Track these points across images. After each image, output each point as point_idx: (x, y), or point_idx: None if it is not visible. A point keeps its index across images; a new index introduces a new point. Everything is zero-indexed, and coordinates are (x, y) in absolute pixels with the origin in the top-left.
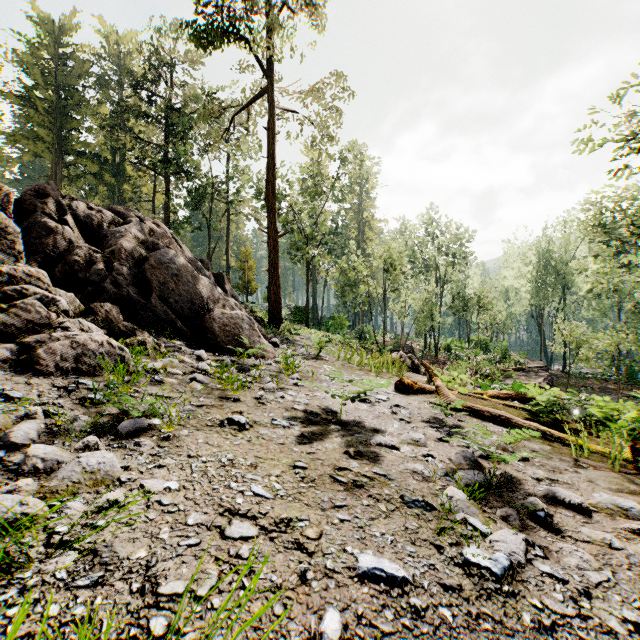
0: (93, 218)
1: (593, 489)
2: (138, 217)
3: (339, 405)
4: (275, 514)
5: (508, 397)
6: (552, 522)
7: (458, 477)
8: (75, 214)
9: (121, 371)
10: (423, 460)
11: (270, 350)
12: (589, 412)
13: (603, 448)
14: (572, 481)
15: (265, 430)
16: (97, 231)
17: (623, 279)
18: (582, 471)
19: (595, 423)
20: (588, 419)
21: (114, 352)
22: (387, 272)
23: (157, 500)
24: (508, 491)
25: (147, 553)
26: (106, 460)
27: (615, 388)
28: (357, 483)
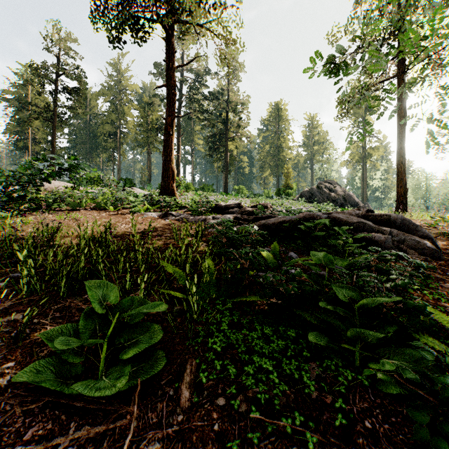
0: None
1: None
2: None
3: None
4: None
5: None
6: None
7: None
8: None
9: None
10: None
11: None
12: None
13: None
14: None
15: None
16: None
17: None
18: None
19: None
20: None
21: None
22: None
23: None
24: None
25: None
26: None
27: None
28: None
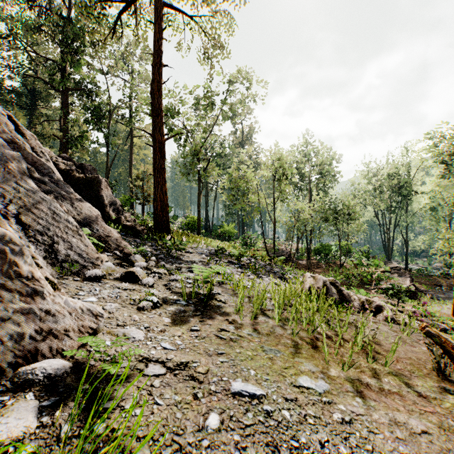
0: None
1: None
2: None
3: None
4: None
5: None
6: None
7: None
8: None
9: None
10: None
11: (72, 324)
12: None
13: None
14: None
15: None
16: None
17: None
18: None
19: None
20: None
21: None
22: (279, 180)
23: None
24: None
25: None
26: None
27: None
28: None
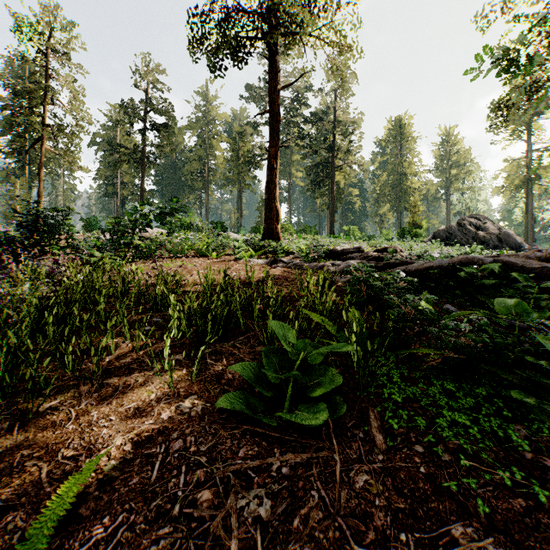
0: None
1: None
2: None
3: None
4: None
5: None
6: None
7: None
8: None
9: None
10: None
11: None
12: None
13: None
14: None
15: None
16: None
17: None
18: None
19: None
20: None
21: None
22: None
23: None
24: None
25: None
26: None
27: None
28: None
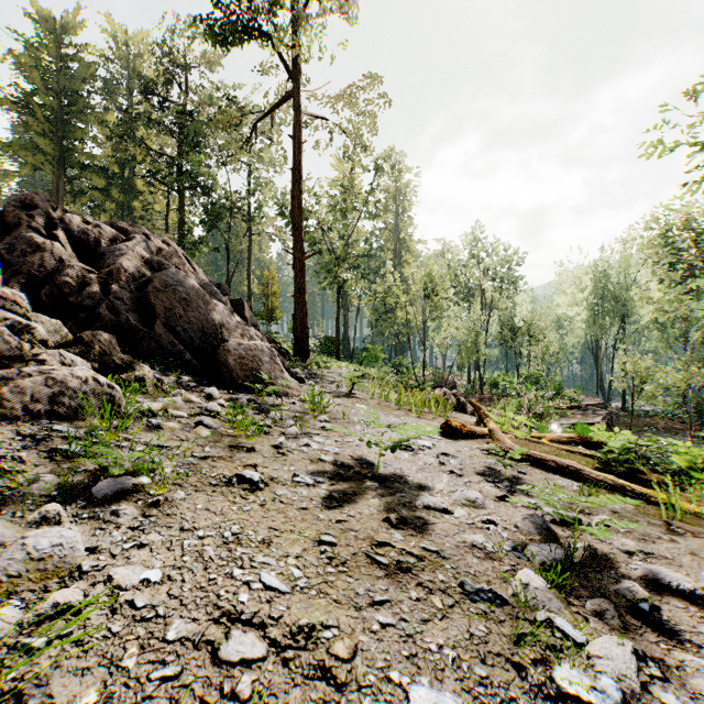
0: (89, 234)
1: (698, 565)
2: (144, 234)
3: (376, 454)
4: (292, 618)
5: (570, 441)
6: (660, 618)
7: (531, 553)
8: (68, 229)
9: (105, 415)
10: (483, 528)
11: (294, 387)
12: (669, 460)
13: (696, 507)
14: (670, 554)
15: (284, 490)
16: (94, 249)
17: (692, 306)
18: (679, 539)
19: (676, 473)
20: (667, 468)
21: (102, 391)
22: (427, 298)
23: (128, 600)
24: (595, 571)
25: (98, 695)
26: (63, 541)
27: (681, 428)
28: (402, 565)
